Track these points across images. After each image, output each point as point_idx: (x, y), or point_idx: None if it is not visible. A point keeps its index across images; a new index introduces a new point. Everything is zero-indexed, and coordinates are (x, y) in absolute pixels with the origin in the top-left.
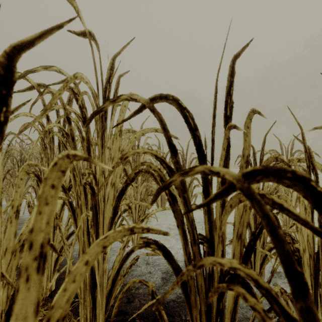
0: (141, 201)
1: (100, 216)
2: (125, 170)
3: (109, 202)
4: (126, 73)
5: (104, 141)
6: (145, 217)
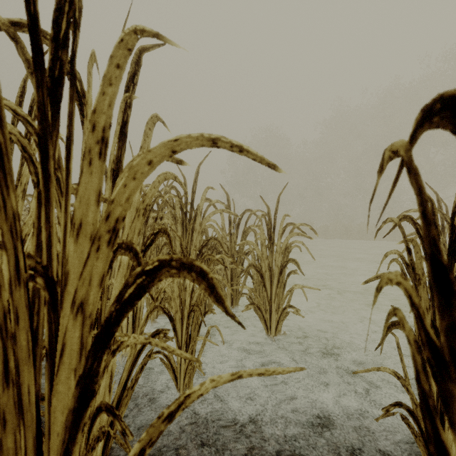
0: (192, 308)
1: (4, 435)
2: (137, 256)
3: (66, 362)
4: (156, 47)
5: (51, 171)
6: (180, 404)
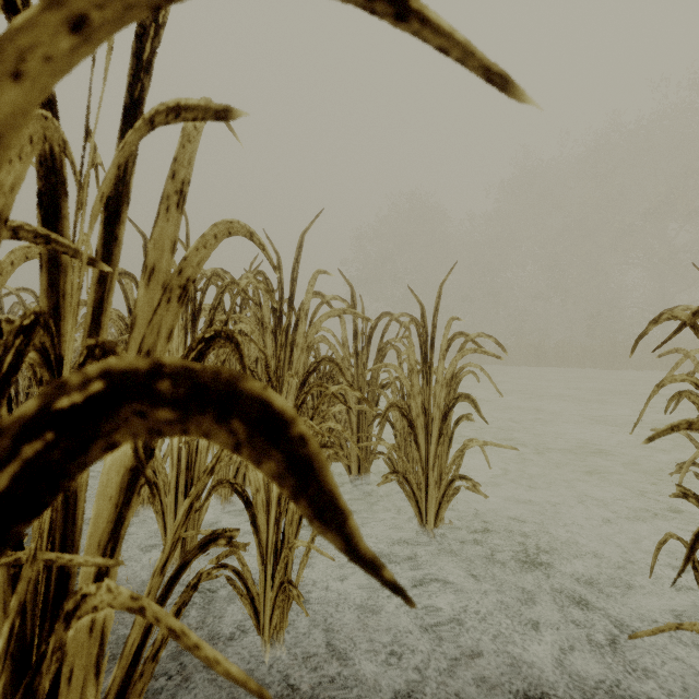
0: None
1: None
2: None
3: None
4: None
5: None
6: None
